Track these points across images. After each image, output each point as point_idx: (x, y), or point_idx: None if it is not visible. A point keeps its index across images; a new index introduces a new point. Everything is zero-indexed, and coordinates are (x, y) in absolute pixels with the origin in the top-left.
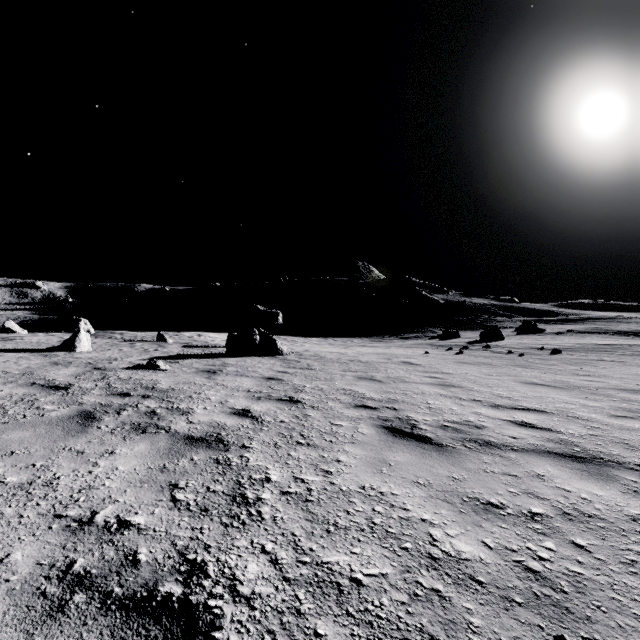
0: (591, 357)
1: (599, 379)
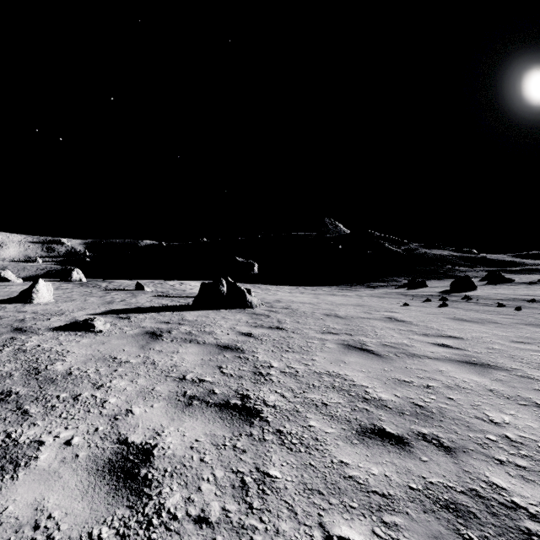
0: None
1: None
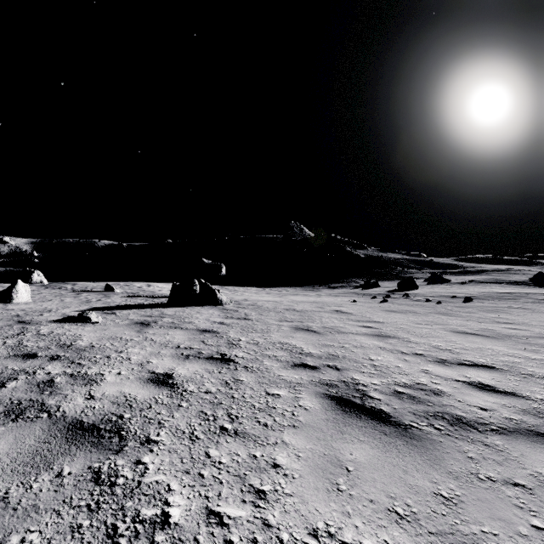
0: (500, 304)
1: (521, 327)
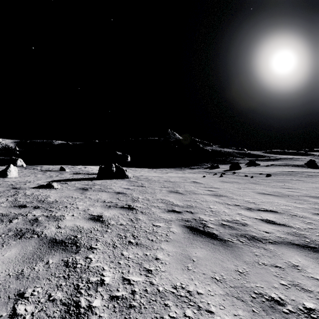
0: (286, 178)
1: (296, 190)
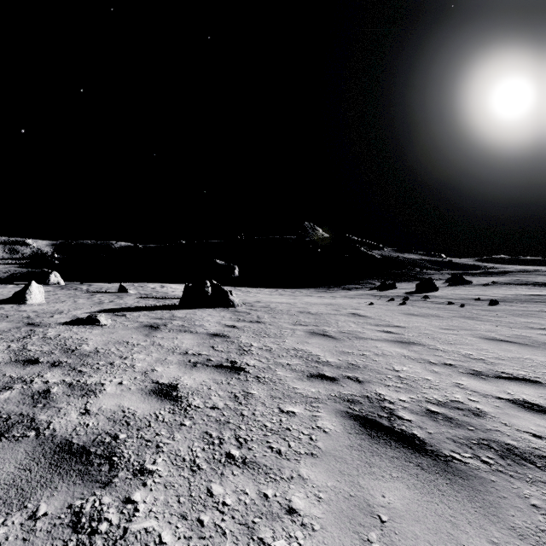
0: (531, 308)
1: None
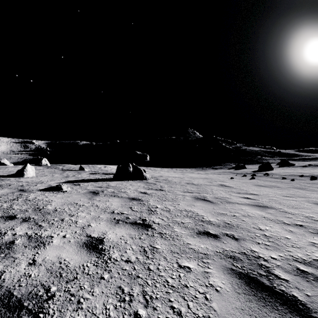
0: None
1: None
